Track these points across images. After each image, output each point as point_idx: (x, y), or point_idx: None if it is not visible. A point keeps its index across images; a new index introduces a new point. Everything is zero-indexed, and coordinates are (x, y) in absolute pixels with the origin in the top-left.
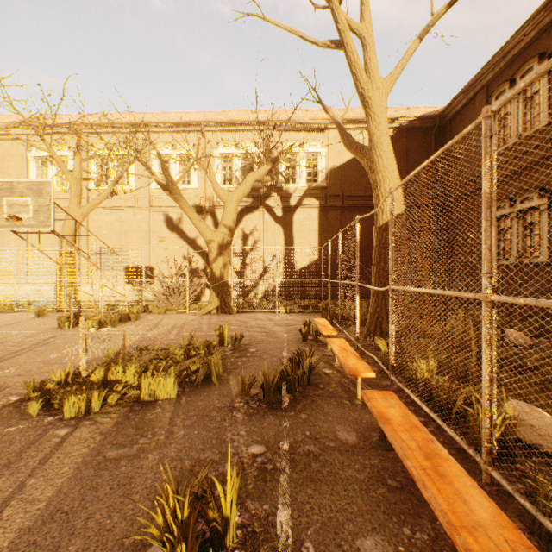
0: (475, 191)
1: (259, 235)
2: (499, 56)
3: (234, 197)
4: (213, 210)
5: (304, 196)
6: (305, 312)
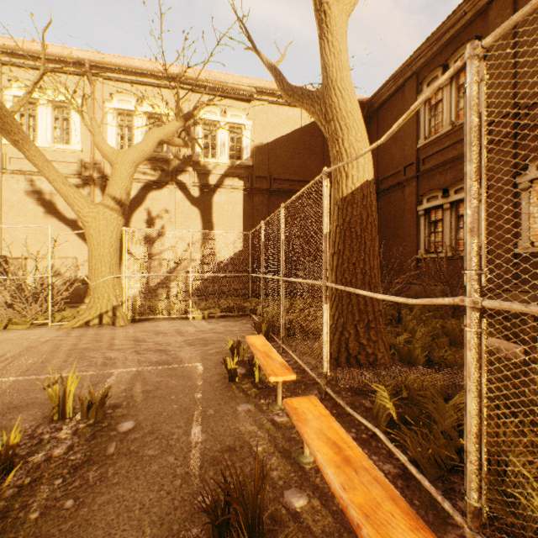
0: (405, 181)
1: (169, 219)
2: (437, 35)
3: (127, 158)
4: (105, 181)
5: (226, 174)
6: (229, 316)
